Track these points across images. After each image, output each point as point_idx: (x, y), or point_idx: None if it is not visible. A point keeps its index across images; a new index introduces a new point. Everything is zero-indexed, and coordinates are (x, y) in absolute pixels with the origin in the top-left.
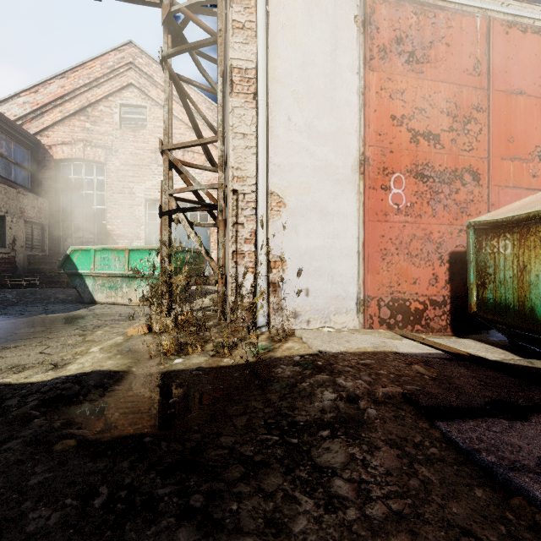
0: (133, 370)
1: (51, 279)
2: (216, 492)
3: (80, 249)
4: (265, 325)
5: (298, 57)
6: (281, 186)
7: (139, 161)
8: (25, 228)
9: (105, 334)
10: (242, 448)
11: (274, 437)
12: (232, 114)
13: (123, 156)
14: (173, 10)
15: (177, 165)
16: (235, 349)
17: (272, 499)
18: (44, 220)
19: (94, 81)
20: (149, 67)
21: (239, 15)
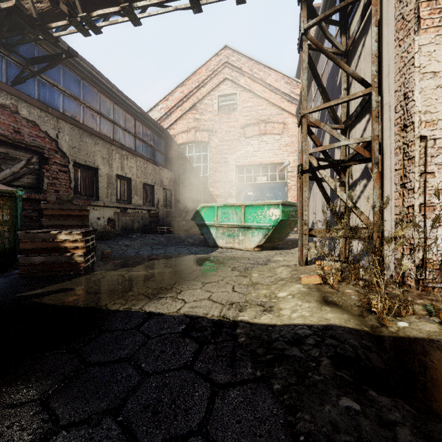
0: (366, 329)
1: (179, 228)
2: None
3: (206, 206)
4: None
5: None
6: None
7: (232, 137)
8: (163, 193)
9: (261, 277)
10: None
11: None
12: (419, 53)
13: (220, 135)
14: None
15: (319, 125)
16: None
17: None
18: (171, 187)
19: (201, 83)
20: (238, 61)
21: None
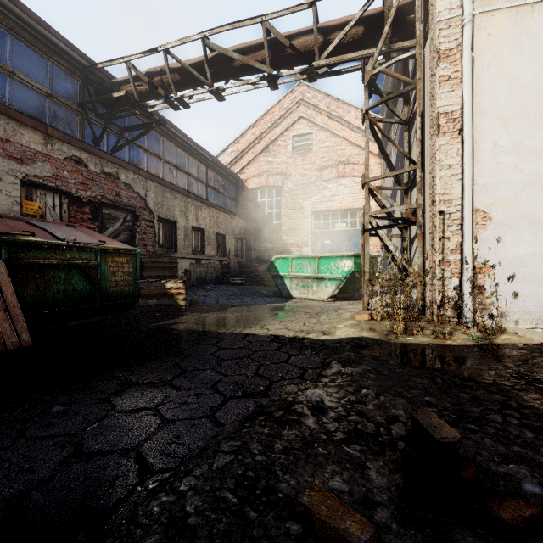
0: (383, 339)
1: (251, 279)
2: (502, 390)
3: (281, 257)
4: (471, 321)
5: (505, 86)
6: (487, 203)
7: (307, 180)
8: (234, 242)
9: (328, 319)
10: (501, 382)
11: (522, 382)
12: (439, 151)
13: (295, 178)
14: (374, 73)
15: (378, 192)
16: (451, 336)
17: (538, 401)
18: (242, 235)
19: (274, 123)
20: (315, 98)
21: (445, 70)
